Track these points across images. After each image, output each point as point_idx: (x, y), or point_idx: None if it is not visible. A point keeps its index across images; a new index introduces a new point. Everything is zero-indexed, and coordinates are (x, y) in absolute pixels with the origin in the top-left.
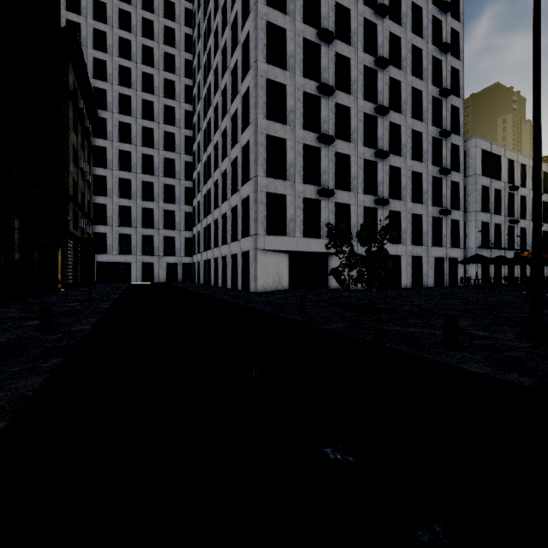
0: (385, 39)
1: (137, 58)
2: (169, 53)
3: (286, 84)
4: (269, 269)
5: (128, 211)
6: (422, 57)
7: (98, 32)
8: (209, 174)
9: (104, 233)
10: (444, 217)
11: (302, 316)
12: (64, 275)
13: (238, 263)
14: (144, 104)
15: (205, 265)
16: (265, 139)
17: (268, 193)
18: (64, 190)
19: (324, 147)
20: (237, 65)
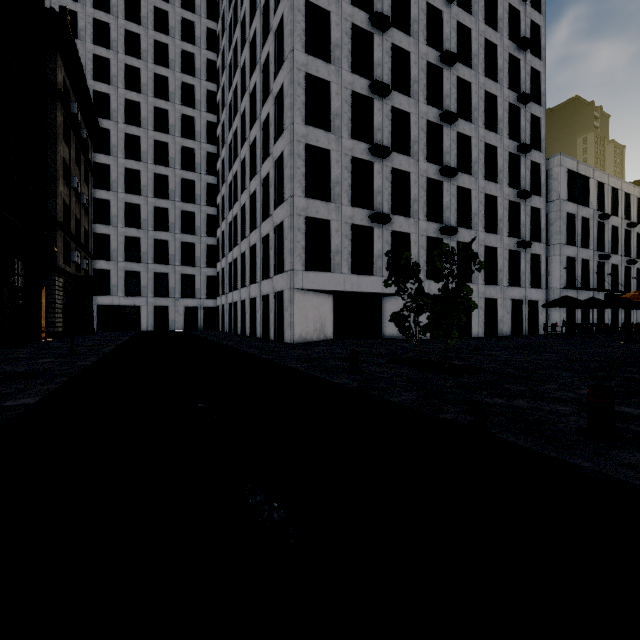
0: (452, 30)
1: (148, 56)
2: (188, 51)
3: (330, 81)
4: (308, 314)
5: (136, 243)
6: (497, 55)
7: (99, 23)
8: (235, 197)
9: (107, 270)
10: (523, 251)
11: (354, 379)
12: (51, 321)
13: (270, 306)
14: (156, 112)
15: (230, 310)
16: (303, 150)
17: (307, 217)
18: (51, 214)
19: (378, 162)
20: (269, 58)
